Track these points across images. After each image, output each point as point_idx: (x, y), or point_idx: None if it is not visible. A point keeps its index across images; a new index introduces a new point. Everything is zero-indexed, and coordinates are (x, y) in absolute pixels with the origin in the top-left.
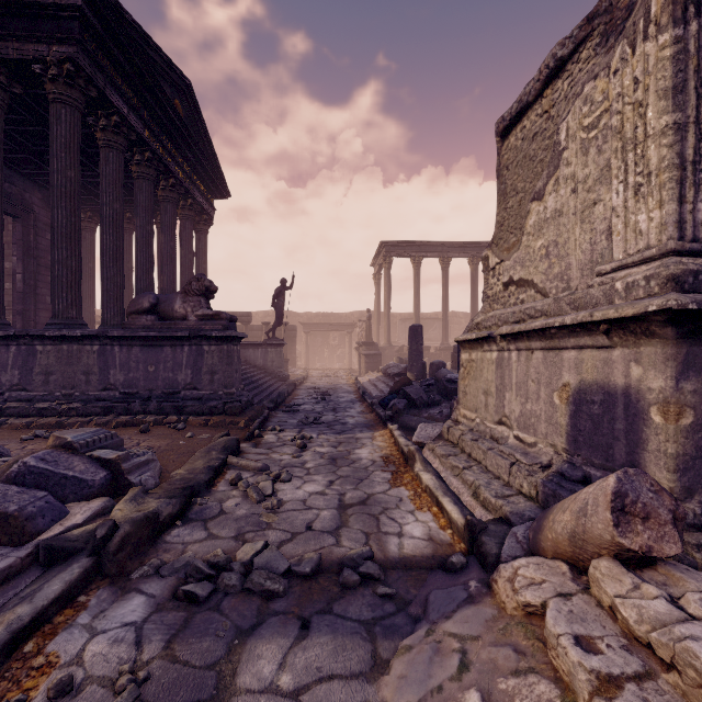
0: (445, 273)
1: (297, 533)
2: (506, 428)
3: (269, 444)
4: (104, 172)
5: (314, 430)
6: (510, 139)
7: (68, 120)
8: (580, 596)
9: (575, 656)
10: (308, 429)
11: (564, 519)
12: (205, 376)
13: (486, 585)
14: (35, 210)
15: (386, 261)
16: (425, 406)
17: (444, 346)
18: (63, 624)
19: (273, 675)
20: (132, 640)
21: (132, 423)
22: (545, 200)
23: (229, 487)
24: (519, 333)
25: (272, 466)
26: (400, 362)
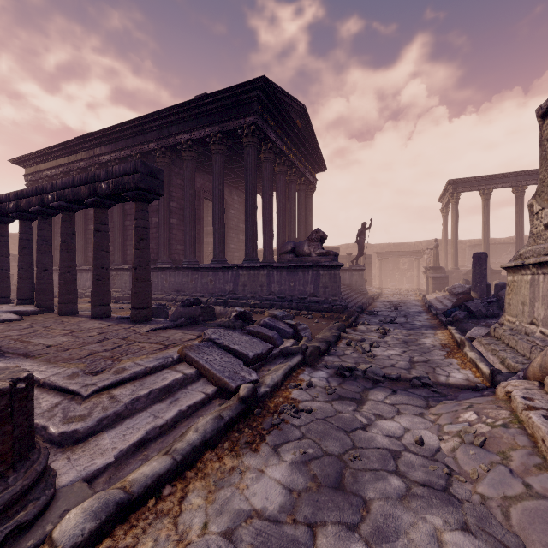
0: (519, 201)
1: (386, 367)
2: (535, 326)
3: (362, 331)
4: (264, 175)
5: (390, 326)
6: None
7: (252, 154)
8: (537, 390)
9: (519, 400)
10: (386, 325)
11: (537, 359)
12: (321, 289)
13: (493, 392)
14: (226, 198)
15: (453, 197)
16: (483, 317)
17: None
18: (300, 372)
19: (382, 399)
20: (325, 381)
21: None
22: None
23: (345, 346)
24: (541, 263)
25: (366, 341)
26: (466, 283)
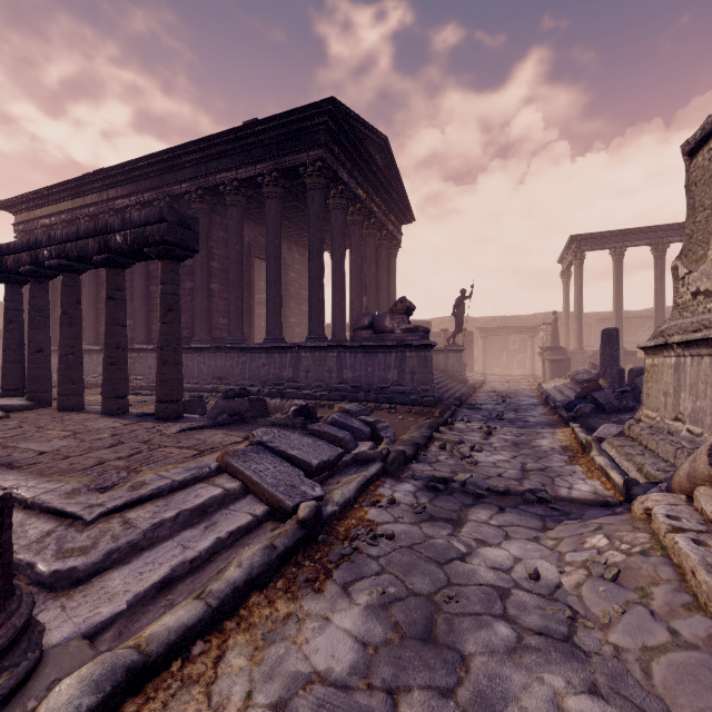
0: (660, 263)
1: (491, 477)
2: (681, 423)
3: (460, 430)
4: (334, 227)
5: (497, 424)
6: (698, 158)
7: (318, 199)
8: (685, 506)
9: (662, 519)
10: (492, 422)
11: (684, 466)
12: (407, 376)
13: (628, 509)
14: (284, 256)
15: (576, 257)
16: (614, 411)
17: None
18: (379, 485)
19: (486, 519)
20: (412, 496)
21: None
22: None
23: (439, 450)
24: (688, 342)
25: (466, 442)
26: (593, 368)
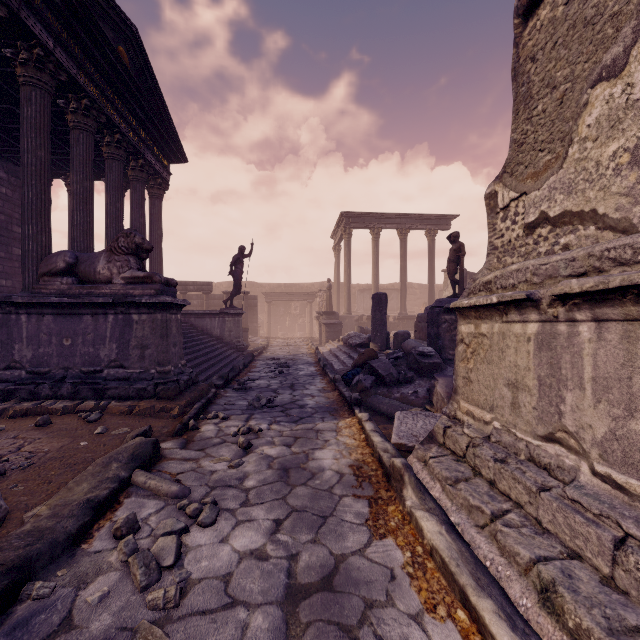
0: (404, 244)
1: None
2: (566, 450)
3: (203, 442)
4: (25, 114)
5: (265, 417)
6: (540, 14)
7: None
8: None
9: None
10: (259, 415)
11: None
12: (134, 351)
13: None
14: None
15: (346, 232)
16: (395, 384)
17: (403, 315)
18: None
19: None
20: None
21: (34, 412)
22: (629, 72)
23: (111, 542)
24: (617, 290)
25: (196, 486)
26: (361, 331)
